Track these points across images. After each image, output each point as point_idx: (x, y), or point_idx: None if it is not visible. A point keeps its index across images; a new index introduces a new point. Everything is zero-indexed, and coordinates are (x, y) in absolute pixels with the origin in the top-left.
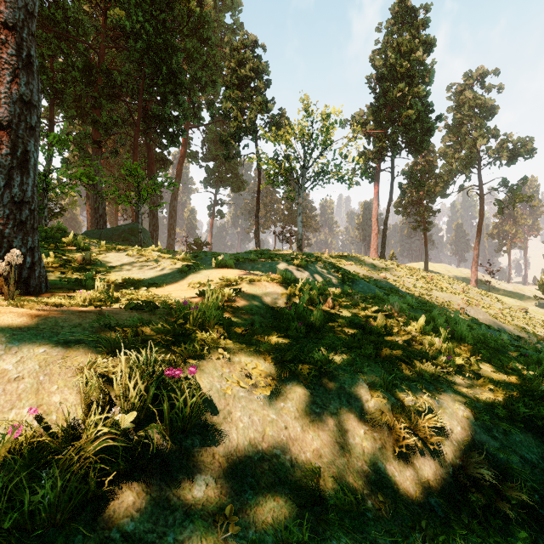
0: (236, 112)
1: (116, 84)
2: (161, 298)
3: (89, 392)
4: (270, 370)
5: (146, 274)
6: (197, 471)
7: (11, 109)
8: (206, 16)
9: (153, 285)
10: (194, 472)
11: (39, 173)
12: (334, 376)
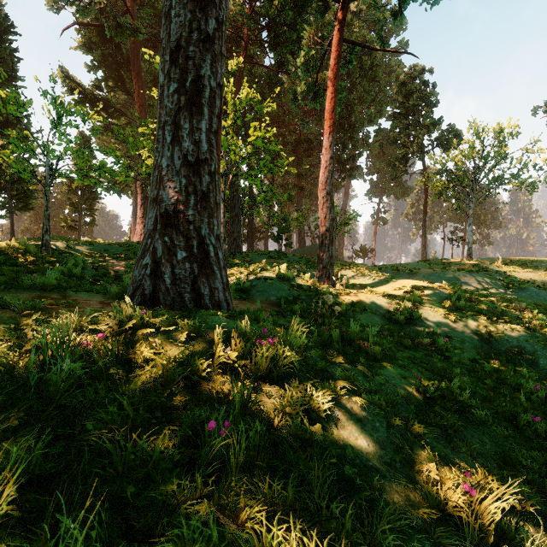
0: (403, 138)
1: (312, 145)
2: (388, 293)
3: (399, 309)
4: (438, 316)
5: (367, 282)
6: (421, 327)
7: (329, 223)
8: (375, 61)
9: (374, 288)
10: (421, 327)
11: (276, 218)
12: (464, 321)
